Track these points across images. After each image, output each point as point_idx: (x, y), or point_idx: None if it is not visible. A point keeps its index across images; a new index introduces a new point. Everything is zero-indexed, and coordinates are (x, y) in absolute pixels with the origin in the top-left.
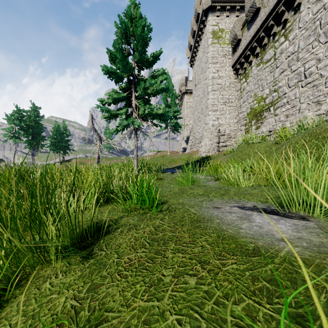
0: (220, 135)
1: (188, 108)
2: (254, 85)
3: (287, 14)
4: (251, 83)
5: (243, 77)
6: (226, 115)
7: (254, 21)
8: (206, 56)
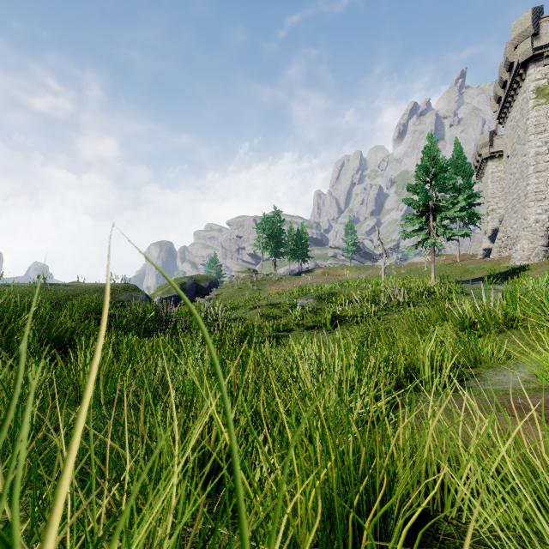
0: None
1: (496, 183)
2: None
3: None
4: None
5: None
6: None
7: None
8: (524, 123)
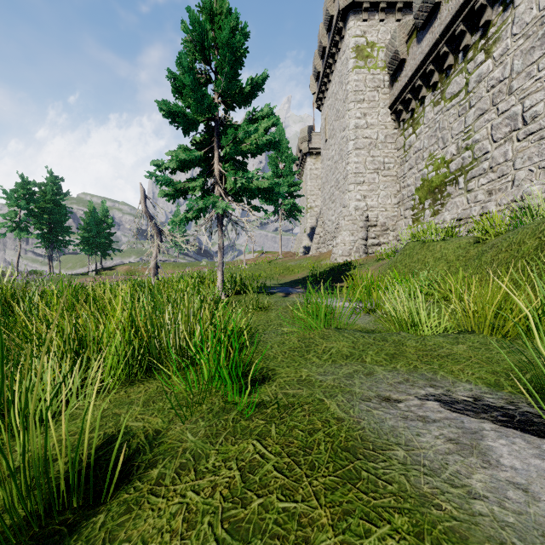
0: (368, 225)
1: (314, 180)
2: (429, 138)
3: (491, 11)
4: (423, 136)
5: (408, 126)
6: (380, 190)
7: (429, 27)
8: (344, 90)
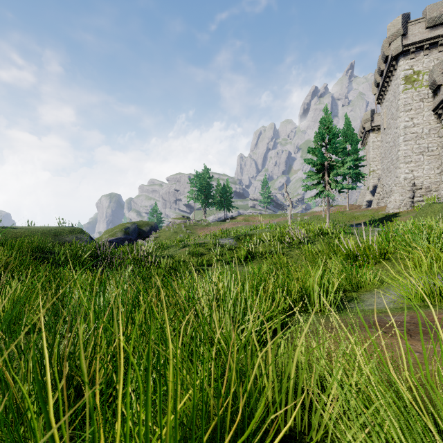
0: (414, 189)
1: (376, 150)
2: None
3: None
4: None
5: None
6: (424, 166)
7: None
8: (396, 103)
